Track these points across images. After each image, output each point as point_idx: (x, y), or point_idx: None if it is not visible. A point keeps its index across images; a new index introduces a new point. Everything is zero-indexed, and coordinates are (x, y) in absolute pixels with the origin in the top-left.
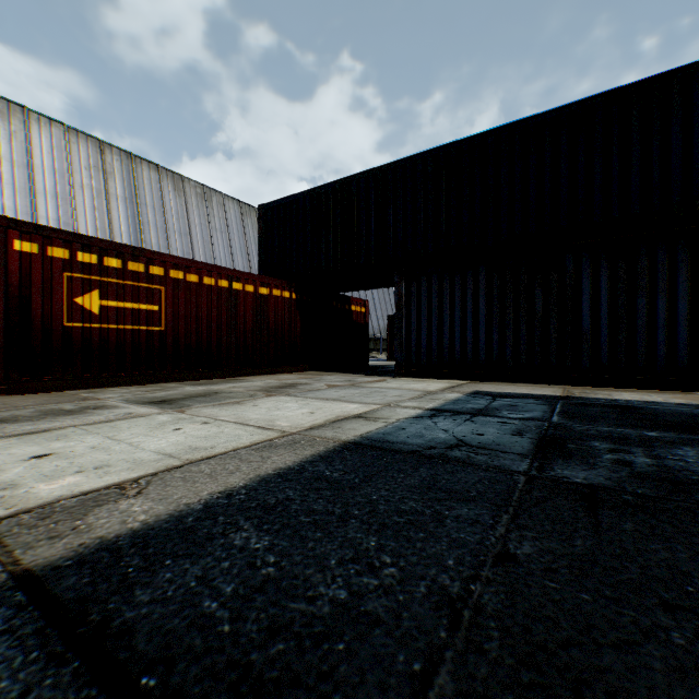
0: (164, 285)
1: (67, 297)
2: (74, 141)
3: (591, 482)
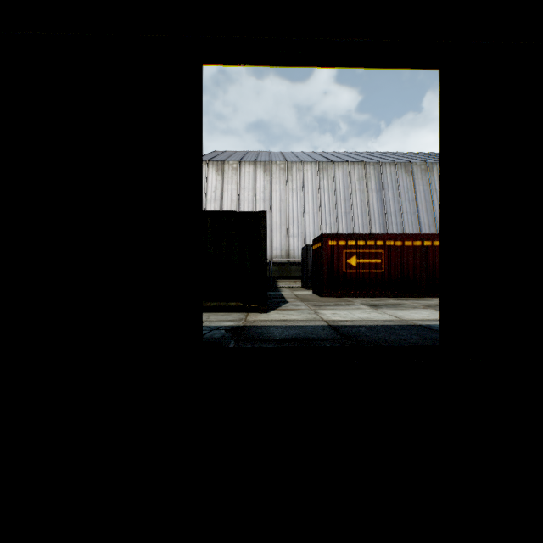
0: (383, 249)
1: (344, 260)
2: (352, 168)
3: None
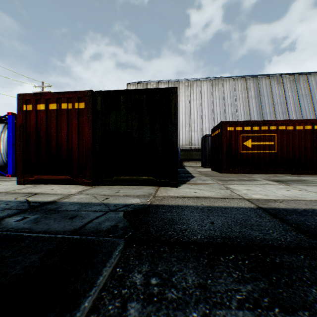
0: (275, 133)
1: (240, 143)
2: (236, 82)
3: None
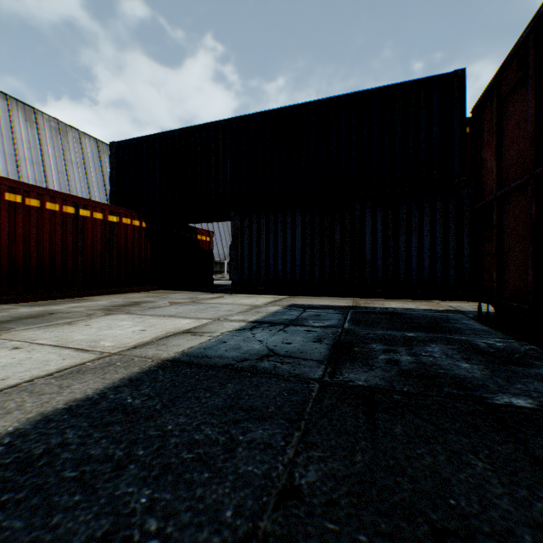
0: None
1: None
2: None
3: (370, 383)
